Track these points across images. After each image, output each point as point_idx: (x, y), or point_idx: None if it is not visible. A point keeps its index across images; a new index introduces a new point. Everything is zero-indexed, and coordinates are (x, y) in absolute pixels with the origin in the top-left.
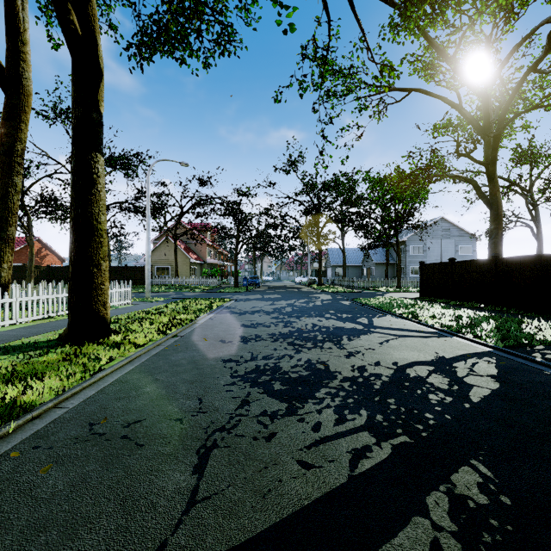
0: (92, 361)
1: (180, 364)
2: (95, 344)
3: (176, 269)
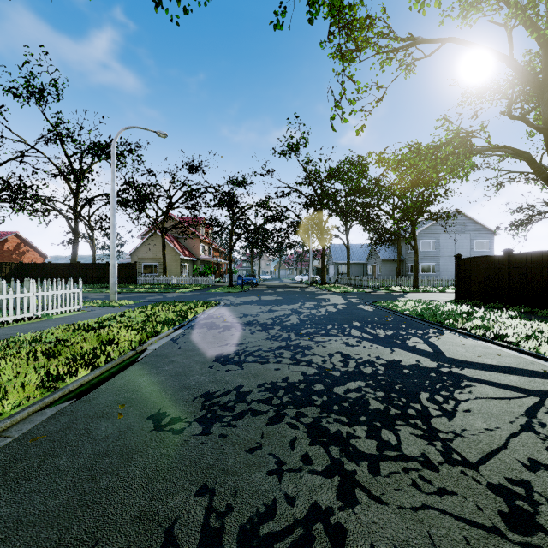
0: None
1: None
2: None
3: (164, 266)
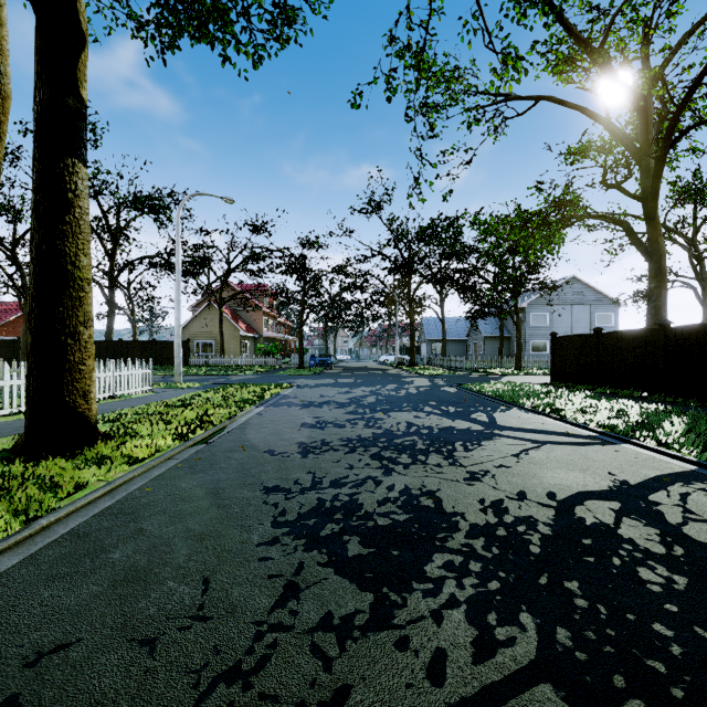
0: (41, 492)
1: (191, 497)
2: (63, 460)
3: (222, 344)
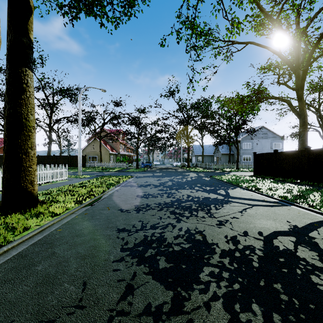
0: (6, 232)
1: (81, 234)
2: (19, 215)
3: (101, 157)
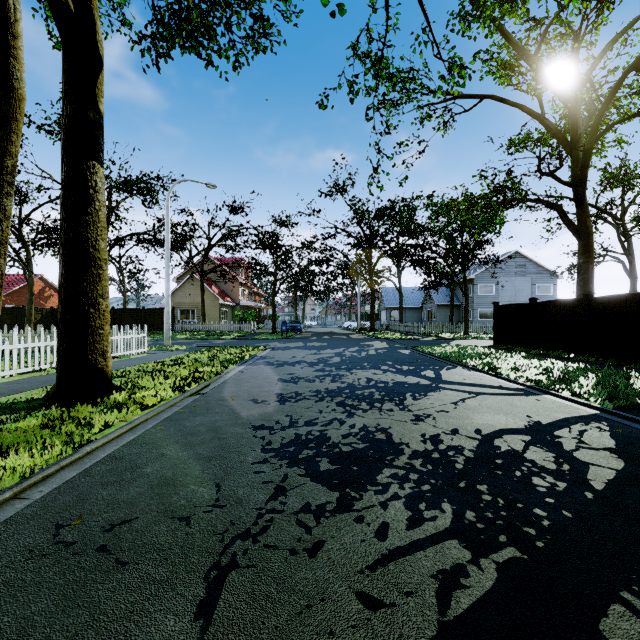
0: (80, 428)
1: (196, 432)
2: (90, 405)
3: (203, 311)
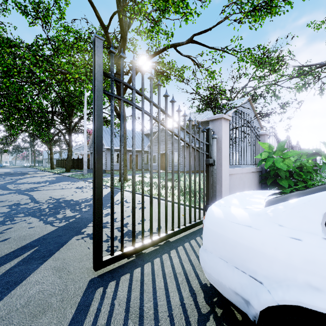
0: None
1: None
2: None
3: None
